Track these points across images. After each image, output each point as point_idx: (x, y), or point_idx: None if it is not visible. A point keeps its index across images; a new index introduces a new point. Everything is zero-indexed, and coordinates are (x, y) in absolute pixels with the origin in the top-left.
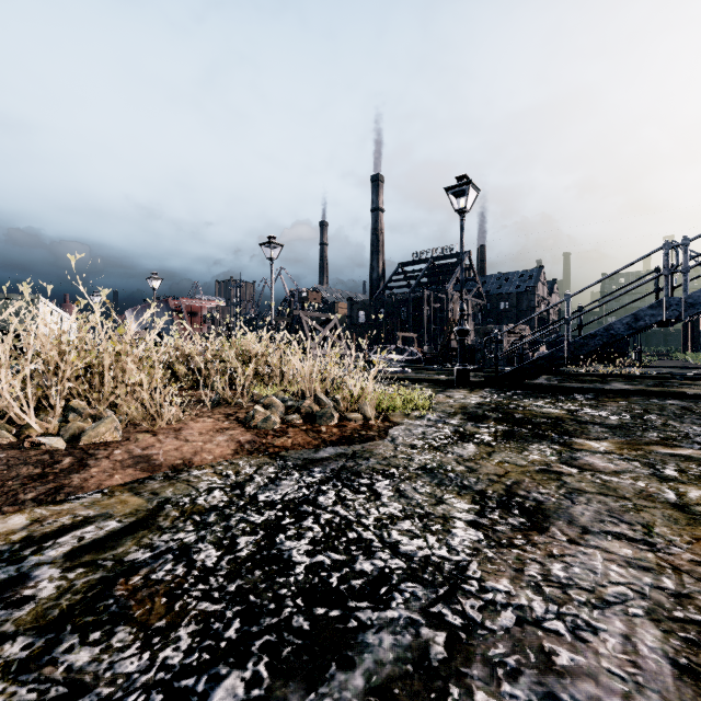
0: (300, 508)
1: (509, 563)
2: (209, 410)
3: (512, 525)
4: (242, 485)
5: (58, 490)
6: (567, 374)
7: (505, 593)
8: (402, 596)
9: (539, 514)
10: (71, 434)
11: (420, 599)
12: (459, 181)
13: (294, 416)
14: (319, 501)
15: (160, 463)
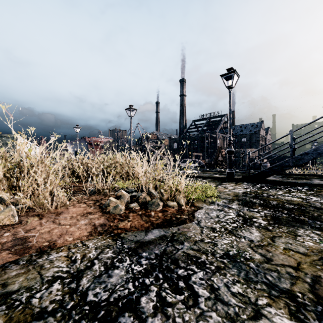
0: (121, 319)
1: None
2: (87, 197)
3: None
4: (80, 275)
5: None
6: (284, 174)
7: None
8: None
9: None
10: None
11: None
12: (228, 71)
13: (134, 205)
14: (140, 304)
15: (31, 245)
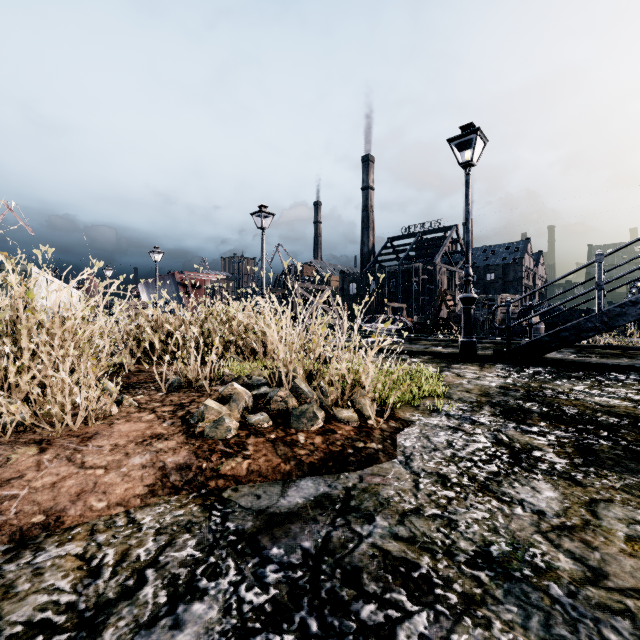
0: None
1: None
2: (162, 396)
3: None
4: (101, 620)
5: None
6: (579, 345)
7: None
8: None
9: None
10: None
11: None
12: (464, 130)
13: (259, 417)
14: None
15: (1, 524)
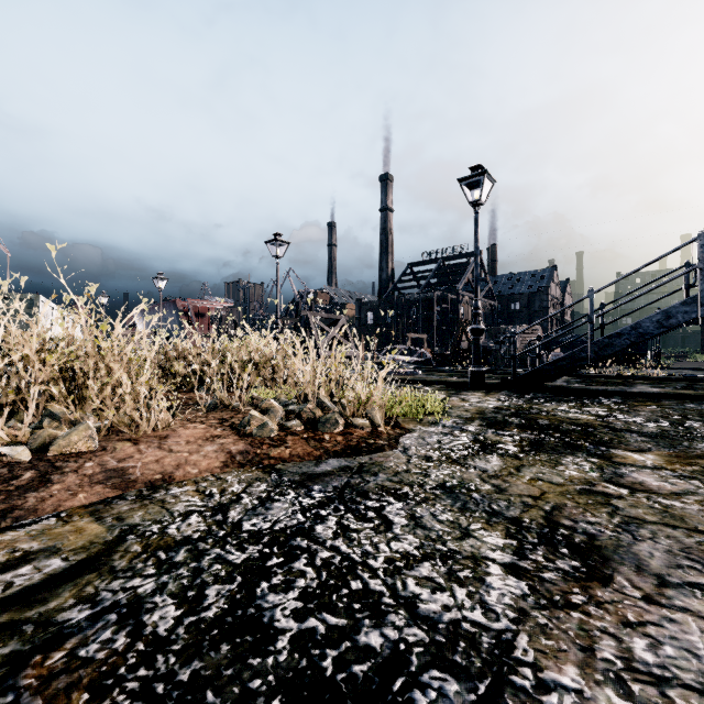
0: (292, 542)
1: (571, 636)
2: (204, 414)
3: (563, 571)
4: (226, 508)
5: (6, 513)
6: (587, 375)
7: (575, 693)
8: (425, 696)
9: (595, 554)
10: (41, 443)
11: (451, 703)
12: (473, 171)
13: (293, 423)
14: (316, 531)
15: (135, 479)
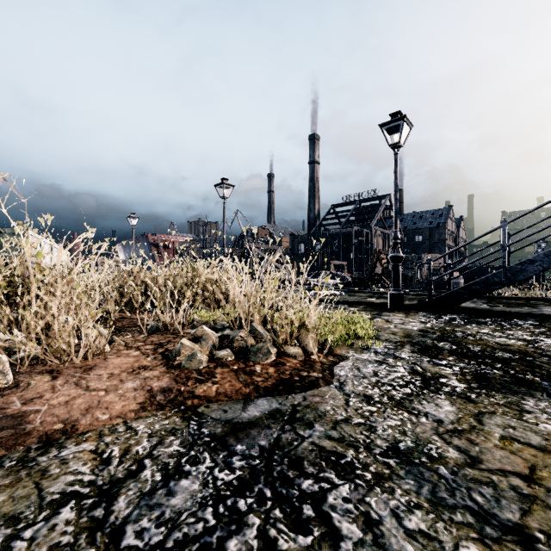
0: None
1: None
2: (144, 338)
3: None
4: (115, 491)
5: None
6: (490, 297)
7: None
8: None
9: None
10: None
11: None
12: (393, 117)
13: (224, 352)
14: None
15: (31, 430)
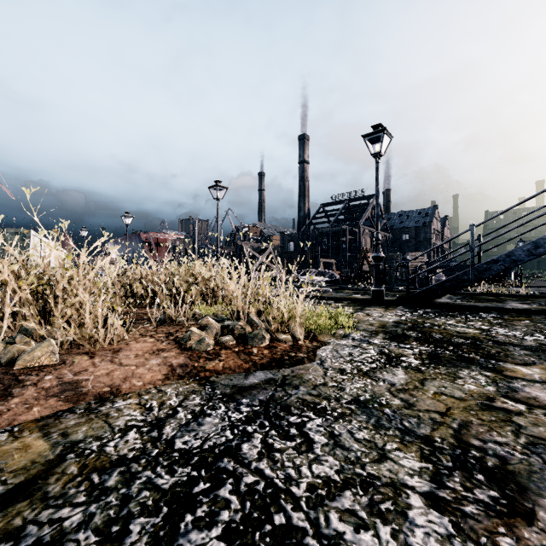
0: (219, 464)
1: None
2: (154, 328)
3: (483, 503)
4: (162, 424)
5: None
6: (465, 293)
7: None
8: None
9: (511, 482)
10: (10, 357)
11: None
12: (375, 129)
13: (227, 338)
14: (242, 451)
15: (86, 391)
